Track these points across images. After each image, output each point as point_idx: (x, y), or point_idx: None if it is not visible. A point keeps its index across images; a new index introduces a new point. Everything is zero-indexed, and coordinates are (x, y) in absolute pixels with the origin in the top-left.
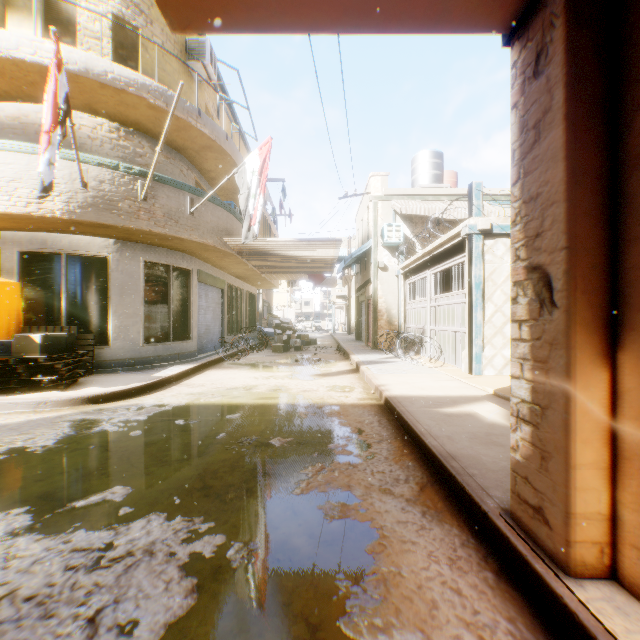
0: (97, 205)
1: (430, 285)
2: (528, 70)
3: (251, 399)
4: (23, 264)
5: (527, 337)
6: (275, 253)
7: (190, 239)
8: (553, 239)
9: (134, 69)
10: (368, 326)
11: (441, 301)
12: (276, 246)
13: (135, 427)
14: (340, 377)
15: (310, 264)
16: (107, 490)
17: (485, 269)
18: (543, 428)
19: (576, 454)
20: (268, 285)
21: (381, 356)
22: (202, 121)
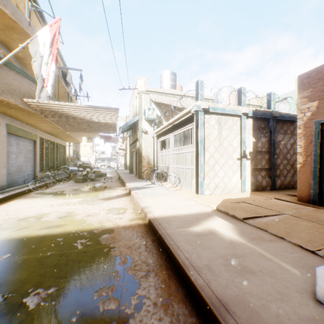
0: None
1: (172, 142)
2: None
3: (36, 230)
4: None
5: None
6: (72, 115)
7: None
8: None
9: None
10: (136, 165)
11: (178, 151)
12: (71, 109)
13: None
14: (118, 200)
15: (99, 126)
16: None
17: (205, 132)
18: None
19: None
20: (74, 140)
21: (144, 183)
22: (2, 1)
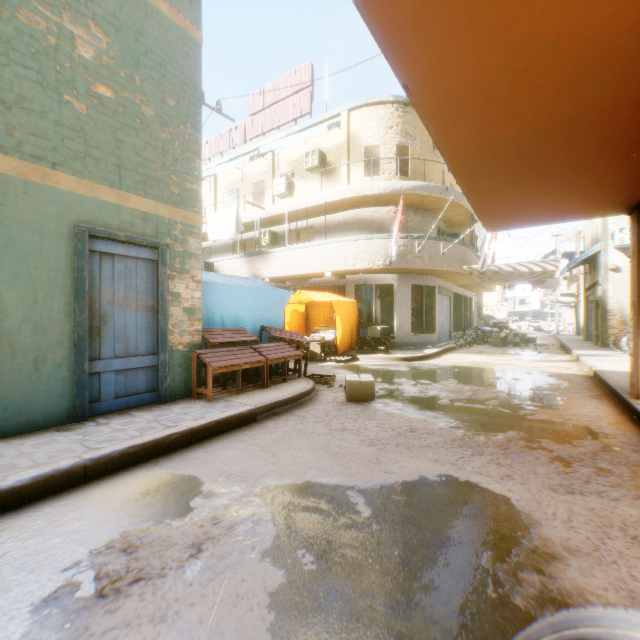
0: (397, 259)
1: None
2: (630, 231)
3: (490, 366)
4: (355, 291)
5: (630, 326)
6: (499, 270)
7: (441, 269)
8: (633, 293)
9: (406, 171)
10: (596, 326)
11: None
12: (501, 267)
13: (436, 369)
14: (558, 363)
15: (529, 274)
16: (448, 380)
17: None
18: (632, 356)
19: (639, 362)
20: (484, 290)
21: (606, 352)
22: (448, 193)
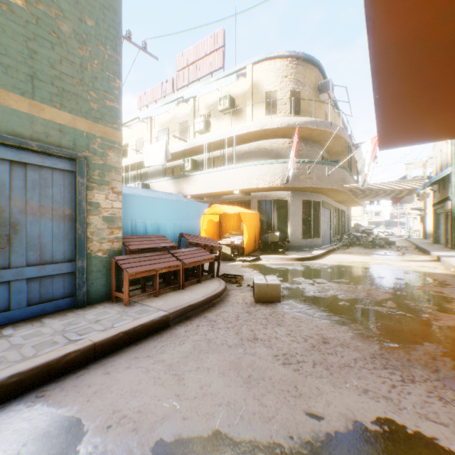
0: (291, 179)
1: None
2: None
3: (370, 266)
4: (258, 205)
5: None
6: (372, 188)
7: (327, 188)
8: None
9: (297, 111)
10: (445, 232)
11: None
12: (375, 185)
13: (326, 268)
14: (423, 262)
15: (395, 191)
16: (340, 280)
17: None
18: None
19: None
20: (355, 204)
21: None
22: (332, 127)
